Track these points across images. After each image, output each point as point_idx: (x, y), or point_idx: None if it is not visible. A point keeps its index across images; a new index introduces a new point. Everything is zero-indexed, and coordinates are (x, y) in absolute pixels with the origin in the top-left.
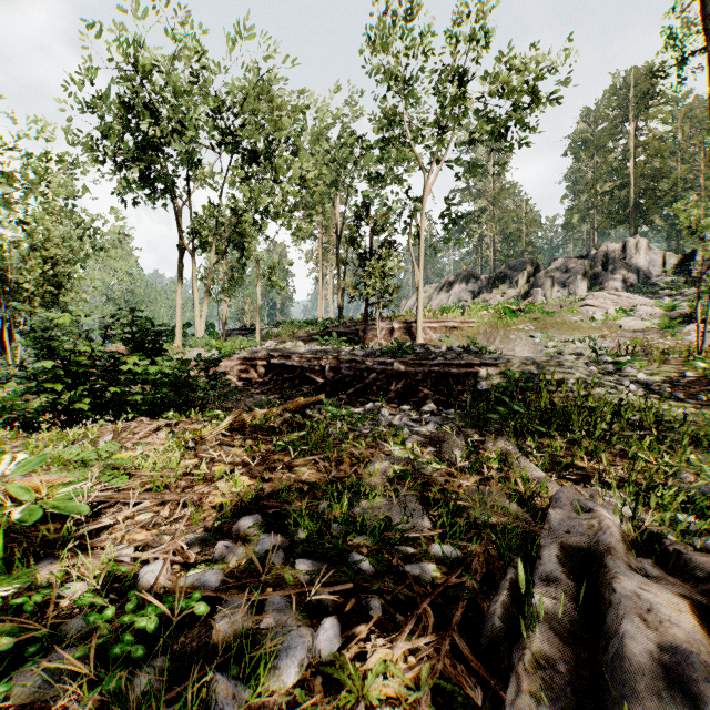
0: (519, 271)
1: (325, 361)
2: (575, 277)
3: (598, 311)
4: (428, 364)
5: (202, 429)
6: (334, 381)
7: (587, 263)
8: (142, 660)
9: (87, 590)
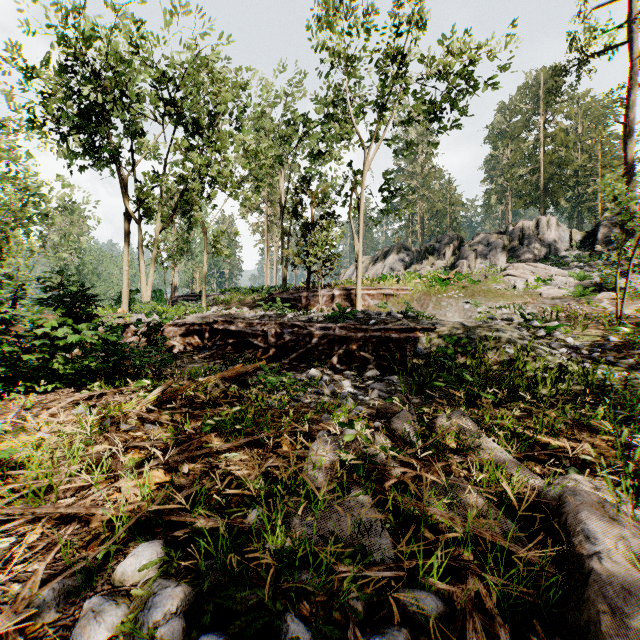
0: (446, 244)
1: (268, 326)
2: (495, 251)
3: (518, 280)
4: (369, 329)
5: (126, 403)
6: (276, 346)
7: (506, 238)
8: None
9: None
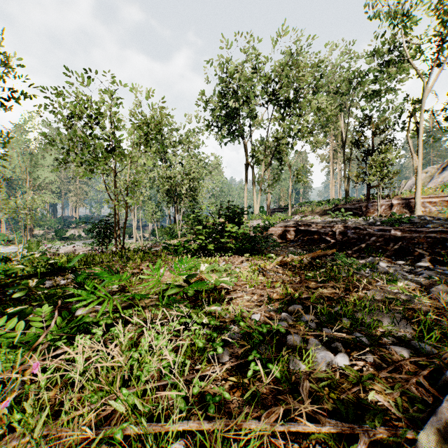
0: None
1: (335, 228)
2: None
3: None
4: (424, 231)
5: (264, 263)
6: (342, 241)
7: None
8: (259, 345)
9: (233, 318)
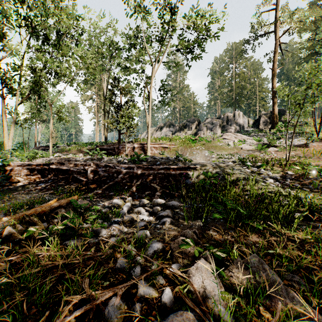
0: (192, 123)
1: (88, 166)
2: (216, 127)
3: (229, 141)
4: (157, 168)
5: None
6: (94, 180)
7: (220, 121)
8: None
9: None
